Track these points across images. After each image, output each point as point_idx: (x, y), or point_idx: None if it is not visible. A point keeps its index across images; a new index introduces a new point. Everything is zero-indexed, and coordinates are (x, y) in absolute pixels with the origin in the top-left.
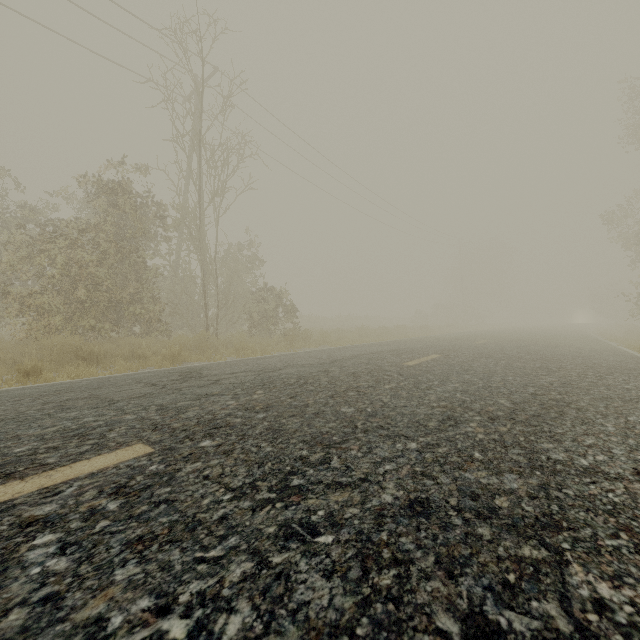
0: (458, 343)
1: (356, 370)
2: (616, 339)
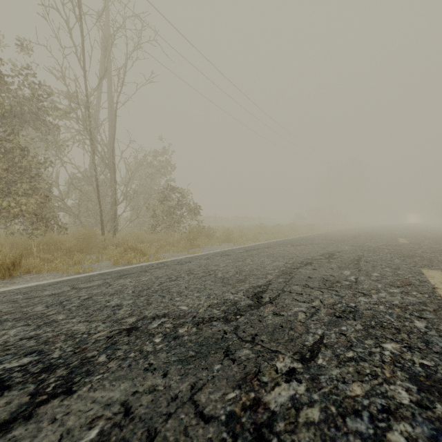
0: (384, 242)
1: (418, 433)
2: None
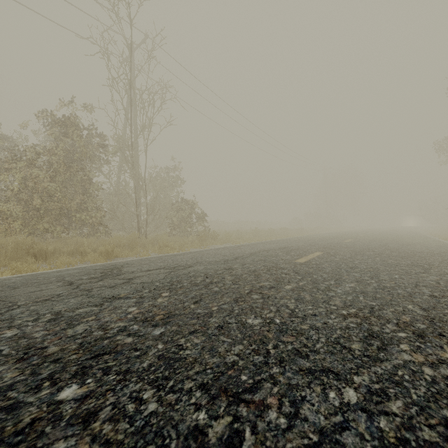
0: (331, 242)
1: (256, 268)
2: (447, 238)
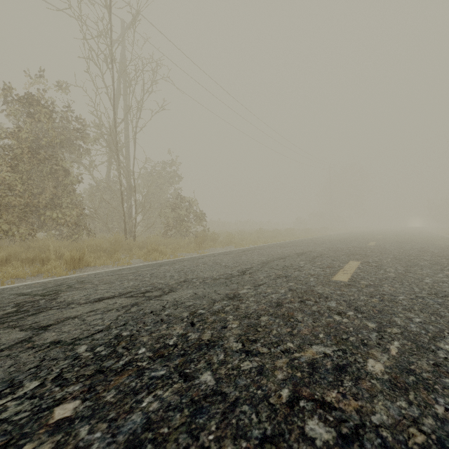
0: (354, 245)
1: (279, 295)
2: None
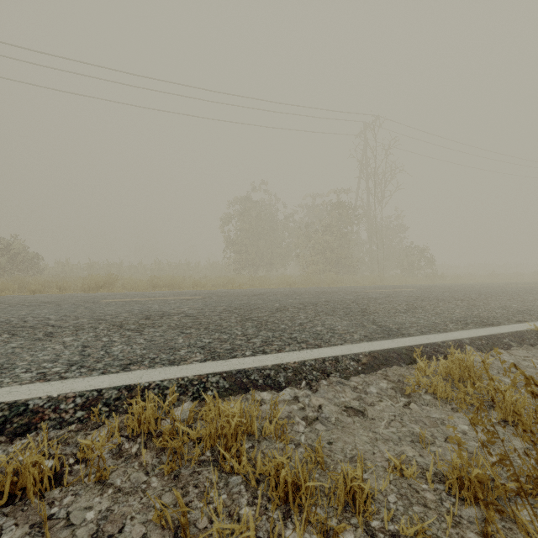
0: None
1: (474, 286)
2: None
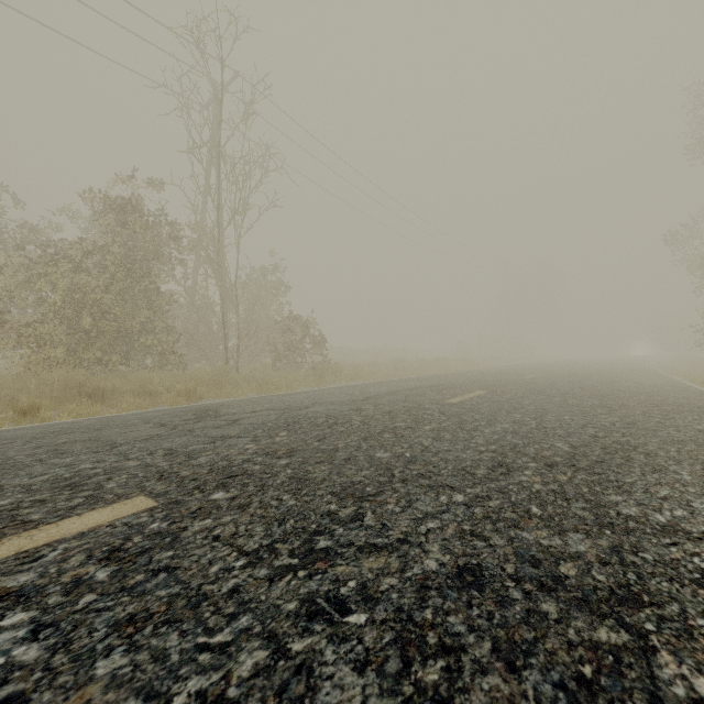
0: (505, 378)
1: (392, 408)
2: (680, 373)
